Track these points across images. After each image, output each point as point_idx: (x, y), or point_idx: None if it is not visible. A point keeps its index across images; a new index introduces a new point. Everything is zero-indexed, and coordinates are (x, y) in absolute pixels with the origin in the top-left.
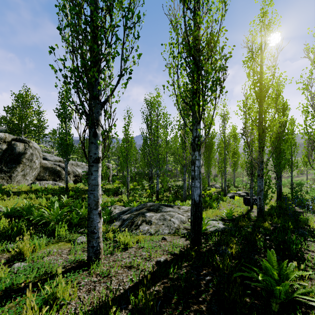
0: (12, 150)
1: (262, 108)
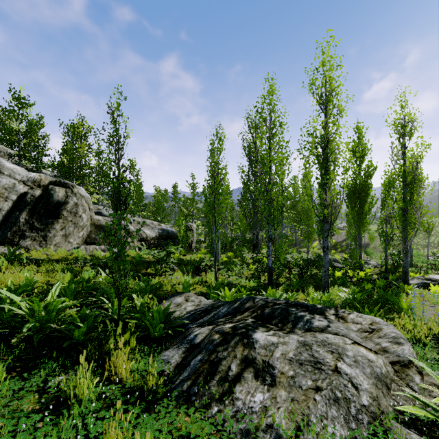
0: (48, 198)
1: None
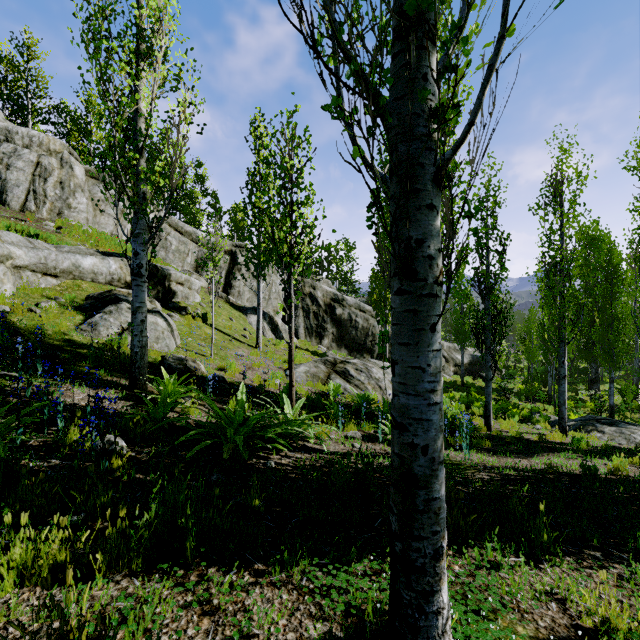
0: None
1: None
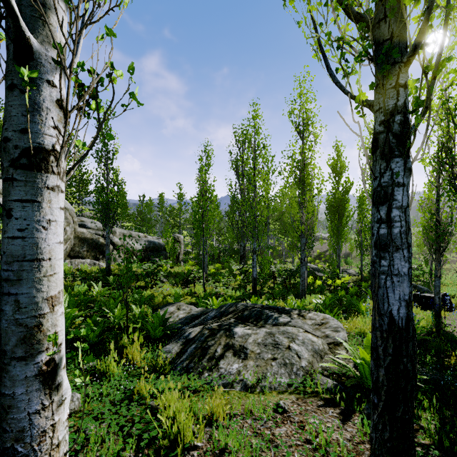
0: None
1: None
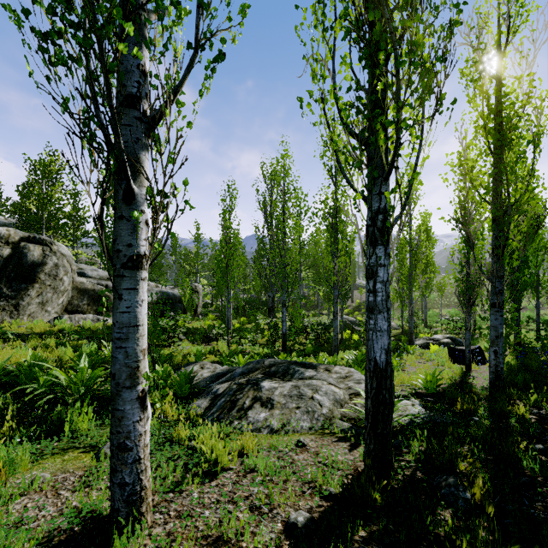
0: (20, 258)
1: (503, 163)
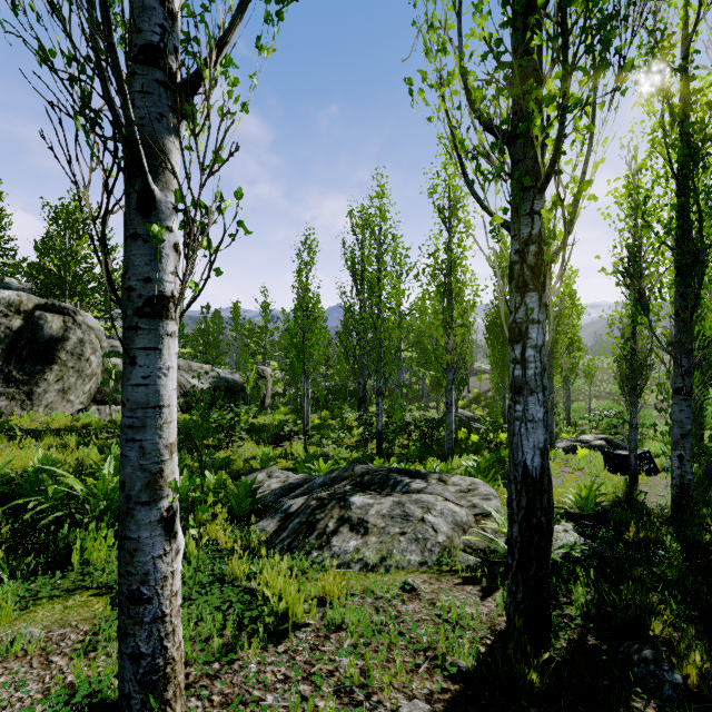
0: (35, 331)
1: (694, 189)
